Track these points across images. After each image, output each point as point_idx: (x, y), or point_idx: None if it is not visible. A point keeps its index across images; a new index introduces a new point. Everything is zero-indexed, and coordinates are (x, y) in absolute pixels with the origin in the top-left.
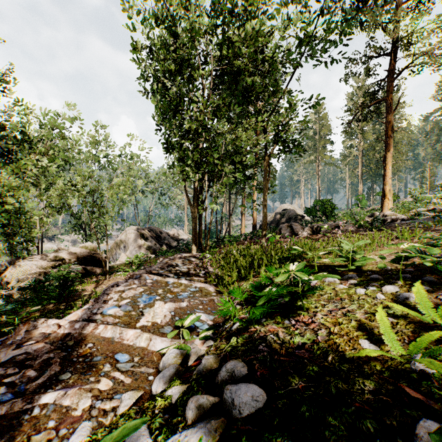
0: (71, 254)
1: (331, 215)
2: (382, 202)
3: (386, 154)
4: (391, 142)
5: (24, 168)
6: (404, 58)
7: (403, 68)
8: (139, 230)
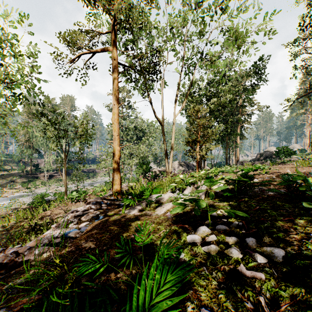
0: (158, 170)
1: (289, 155)
2: (311, 149)
3: None
4: None
5: (140, 139)
6: None
7: None
8: (179, 162)
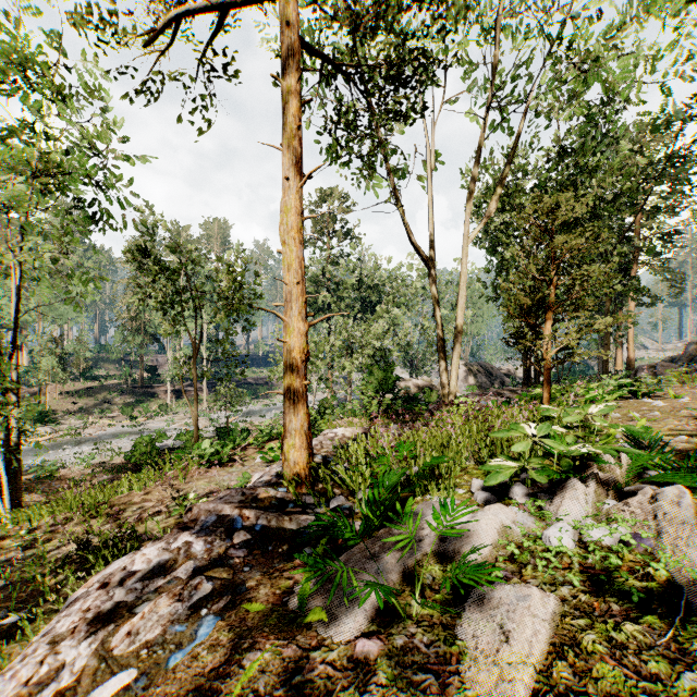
0: (414, 384)
1: None
2: None
3: None
4: None
5: (371, 310)
6: None
7: None
8: (467, 365)
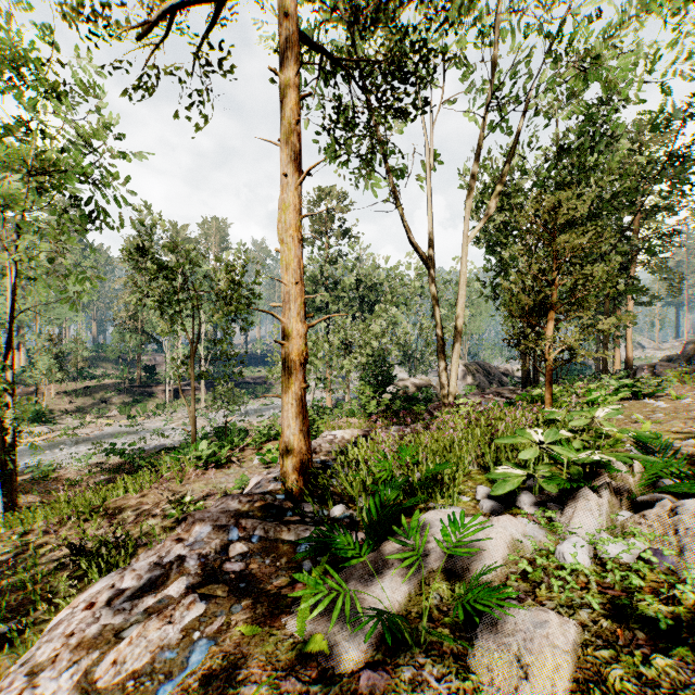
0: (413, 383)
1: None
2: None
3: None
4: None
5: (369, 310)
6: None
7: None
8: (466, 364)
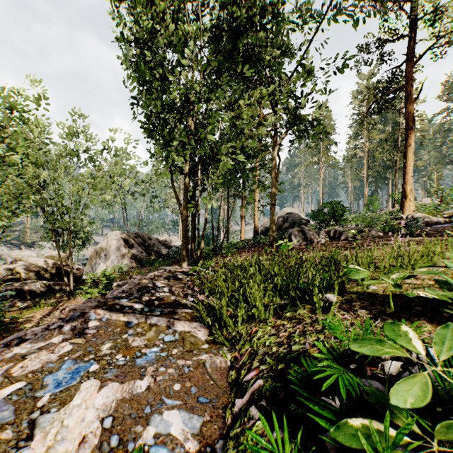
0: (30, 266)
1: (341, 218)
2: (403, 204)
3: (407, 148)
4: (413, 135)
5: None
6: (426, 40)
7: (428, 48)
8: (122, 236)
